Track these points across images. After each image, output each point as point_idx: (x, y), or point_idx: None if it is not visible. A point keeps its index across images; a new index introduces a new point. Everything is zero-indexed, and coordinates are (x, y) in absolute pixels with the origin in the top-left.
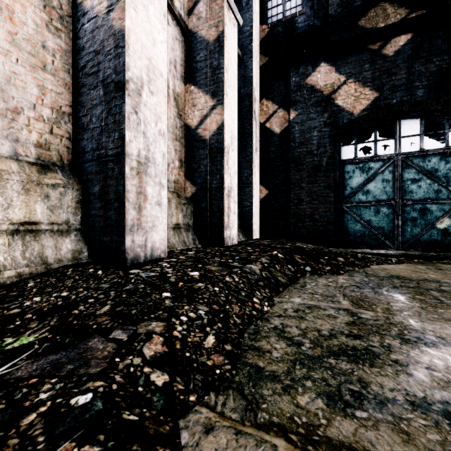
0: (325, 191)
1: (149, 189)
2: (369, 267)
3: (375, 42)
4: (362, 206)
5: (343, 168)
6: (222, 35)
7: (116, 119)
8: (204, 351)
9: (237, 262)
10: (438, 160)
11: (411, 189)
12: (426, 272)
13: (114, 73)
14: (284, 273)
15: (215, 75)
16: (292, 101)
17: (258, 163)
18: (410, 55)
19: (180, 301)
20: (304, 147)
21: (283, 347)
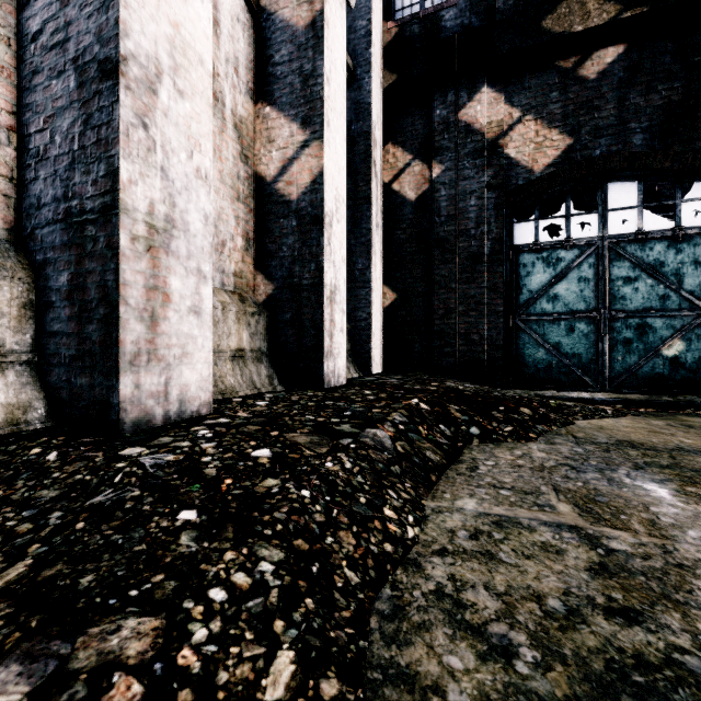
0: (488, 295)
1: (174, 282)
2: (574, 424)
3: (567, 57)
4: (547, 320)
5: (517, 258)
6: (320, 18)
7: (101, 136)
8: None
9: (348, 423)
10: (665, 247)
11: (624, 294)
12: (672, 432)
13: (97, 42)
14: (435, 441)
15: (309, 88)
16: (435, 147)
17: (381, 249)
18: (622, 79)
19: (217, 537)
20: (455, 224)
21: (471, 668)
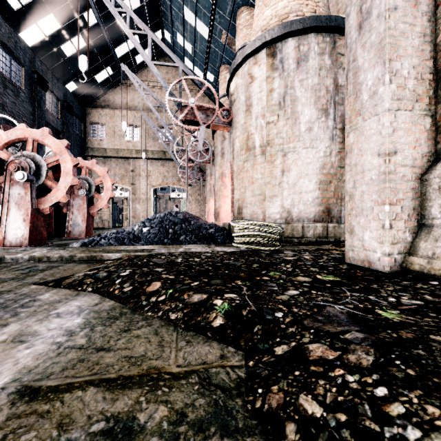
0: None
1: None
2: None
3: None
4: None
5: None
6: None
7: None
8: (294, 389)
9: None
10: None
11: None
12: None
13: None
14: None
15: None
16: None
17: None
18: None
19: None
20: None
21: None
